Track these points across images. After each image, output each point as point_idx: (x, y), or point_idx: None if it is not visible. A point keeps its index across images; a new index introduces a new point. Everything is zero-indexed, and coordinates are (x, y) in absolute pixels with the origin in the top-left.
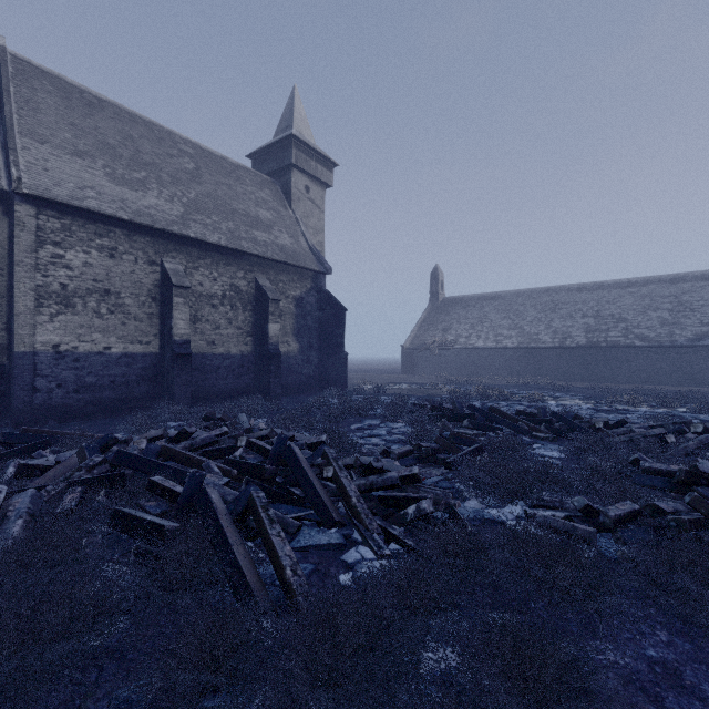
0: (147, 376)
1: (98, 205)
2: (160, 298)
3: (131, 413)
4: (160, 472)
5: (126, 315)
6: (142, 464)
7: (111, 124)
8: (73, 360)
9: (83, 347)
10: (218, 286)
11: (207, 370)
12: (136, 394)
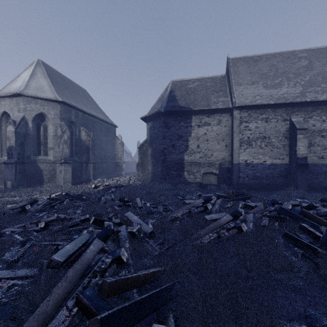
0: (282, 174)
1: (260, 101)
2: (288, 136)
3: (274, 191)
4: (302, 222)
5: (272, 146)
6: (292, 216)
7: (264, 64)
8: (251, 166)
9: (255, 161)
10: (326, 124)
11: (318, 173)
12: (277, 182)
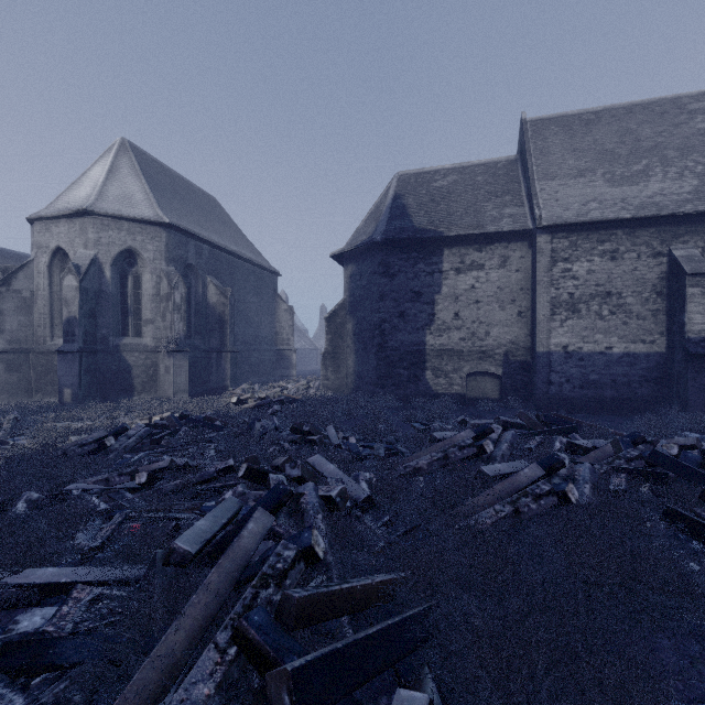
0: (651, 377)
1: (599, 214)
2: (666, 292)
3: (632, 414)
4: None
5: (627, 314)
6: (682, 470)
7: (607, 130)
8: (578, 359)
9: (586, 347)
10: None
11: None
12: (638, 396)
